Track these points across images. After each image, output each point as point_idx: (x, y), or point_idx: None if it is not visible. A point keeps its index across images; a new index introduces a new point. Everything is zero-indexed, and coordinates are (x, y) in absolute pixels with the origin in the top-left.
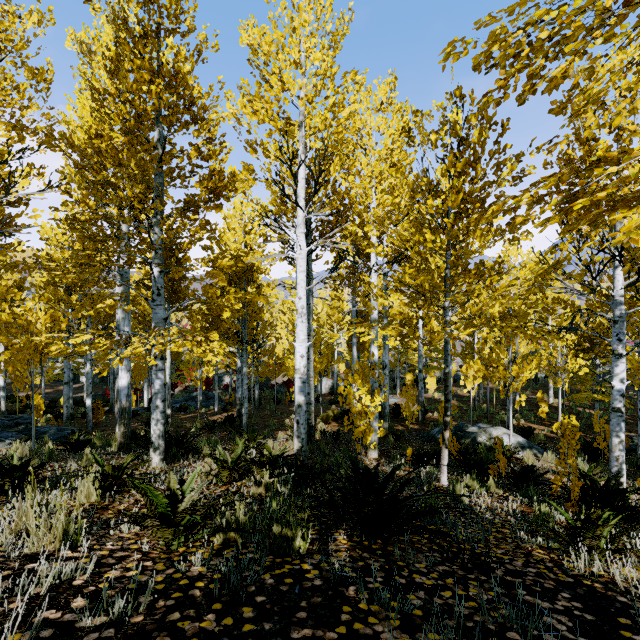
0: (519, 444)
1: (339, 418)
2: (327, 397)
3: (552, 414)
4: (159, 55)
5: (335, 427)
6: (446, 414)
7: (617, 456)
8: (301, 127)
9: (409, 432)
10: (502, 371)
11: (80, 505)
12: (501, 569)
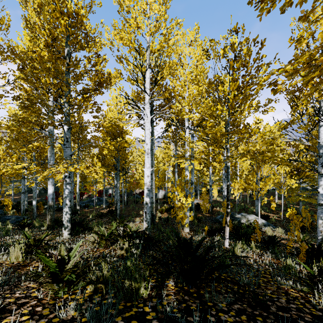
0: (263, 223)
1: (168, 210)
2: (162, 200)
3: (277, 208)
4: (66, 5)
5: (166, 215)
6: (228, 207)
7: (321, 230)
8: (147, 49)
9: (205, 218)
10: (255, 185)
11: (11, 263)
12: (274, 306)
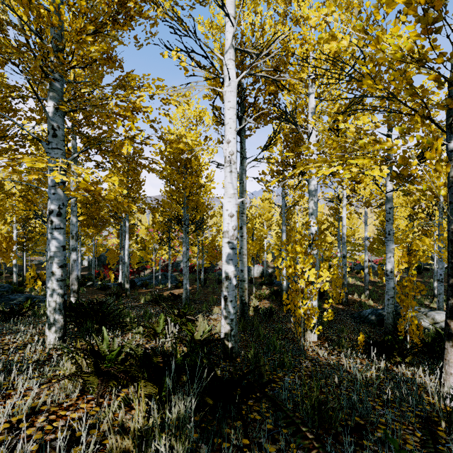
0: None
1: (269, 296)
2: (258, 280)
3: None
4: None
5: (266, 304)
6: None
7: None
8: None
9: (337, 312)
10: None
11: None
12: None
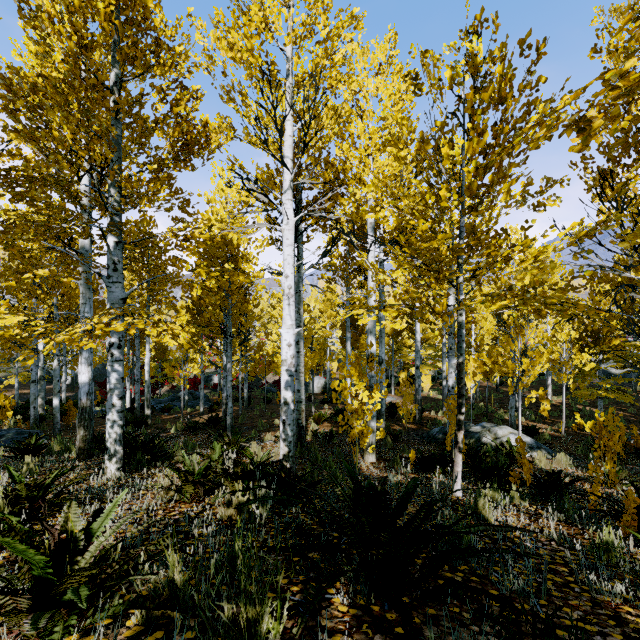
0: (527, 444)
1: (332, 418)
2: (319, 396)
3: (552, 412)
4: None
5: (328, 427)
6: (460, 412)
7: None
8: (288, 76)
9: (407, 432)
10: (511, 365)
11: None
12: None
